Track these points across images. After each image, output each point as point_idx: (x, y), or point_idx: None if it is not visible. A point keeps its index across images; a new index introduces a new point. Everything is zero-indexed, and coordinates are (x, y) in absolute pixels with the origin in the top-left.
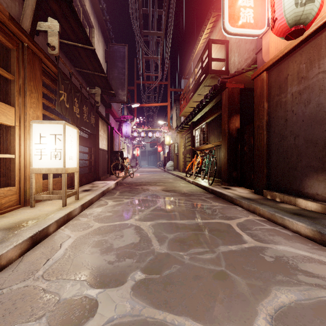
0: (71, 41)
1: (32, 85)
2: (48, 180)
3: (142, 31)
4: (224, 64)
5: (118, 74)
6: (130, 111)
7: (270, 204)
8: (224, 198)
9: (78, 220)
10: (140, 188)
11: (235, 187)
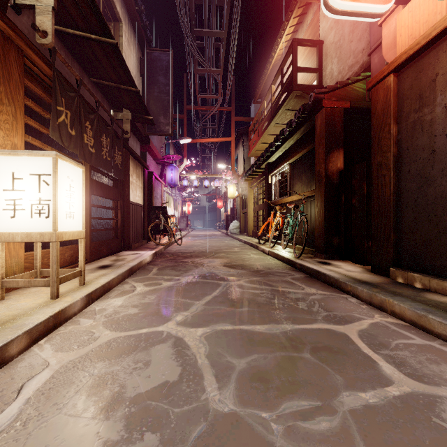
0: (78, 30)
1: (2, 91)
2: (34, 251)
3: (194, 30)
4: (316, 77)
5: (159, 93)
6: (178, 151)
7: (408, 294)
8: (323, 280)
9: (76, 324)
10: (191, 262)
11: (336, 261)
